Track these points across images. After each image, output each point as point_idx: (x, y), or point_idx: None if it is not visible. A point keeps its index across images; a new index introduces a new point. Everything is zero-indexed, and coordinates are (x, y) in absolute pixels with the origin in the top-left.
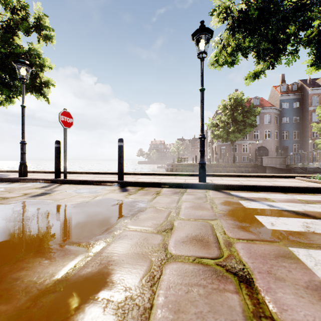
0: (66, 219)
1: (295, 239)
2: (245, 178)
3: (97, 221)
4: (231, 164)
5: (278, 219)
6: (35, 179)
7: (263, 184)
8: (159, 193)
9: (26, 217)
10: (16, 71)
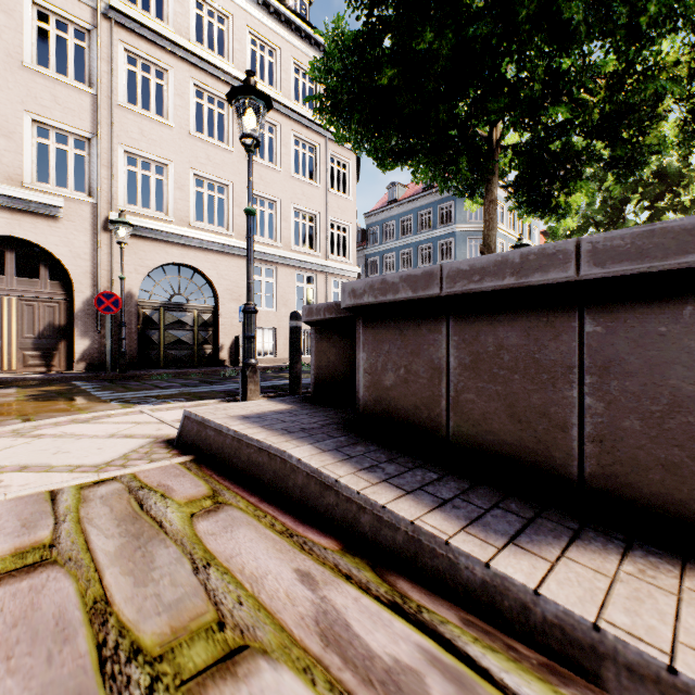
0: None
1: None
2: None
3: None
4: None
5: None
6: None
7: None
8: None
9: None
10: None
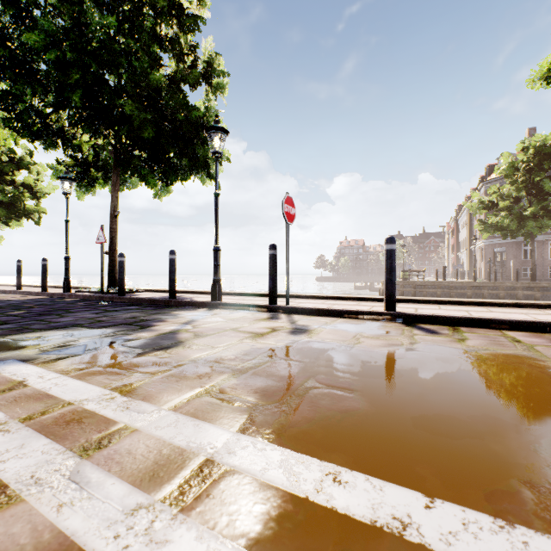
0: (456, 383)
1: None
2: None
3: (531, 392)
4: (527, 283)
5: None
6: (242, 305)
7: None
8: (521, 341)
9: (371, 372)
10: (189, 144)
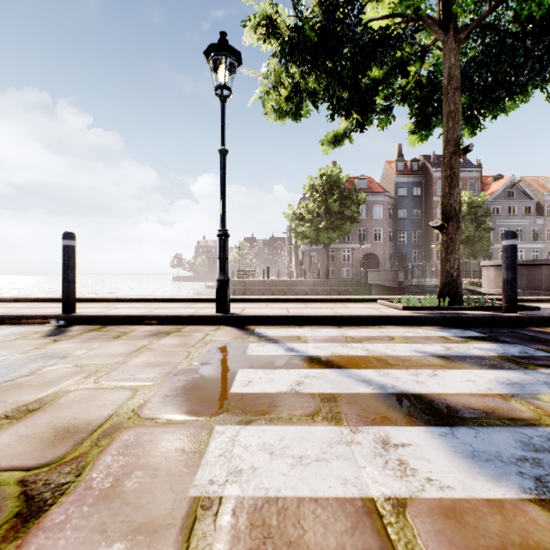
0: None
1: (250, 408)
2: (304, 304)
3: None
4: (323, 281)
5: (269, 374)
6: None
7: (314, 314)
8: (120, 337)
9: None
10: None
